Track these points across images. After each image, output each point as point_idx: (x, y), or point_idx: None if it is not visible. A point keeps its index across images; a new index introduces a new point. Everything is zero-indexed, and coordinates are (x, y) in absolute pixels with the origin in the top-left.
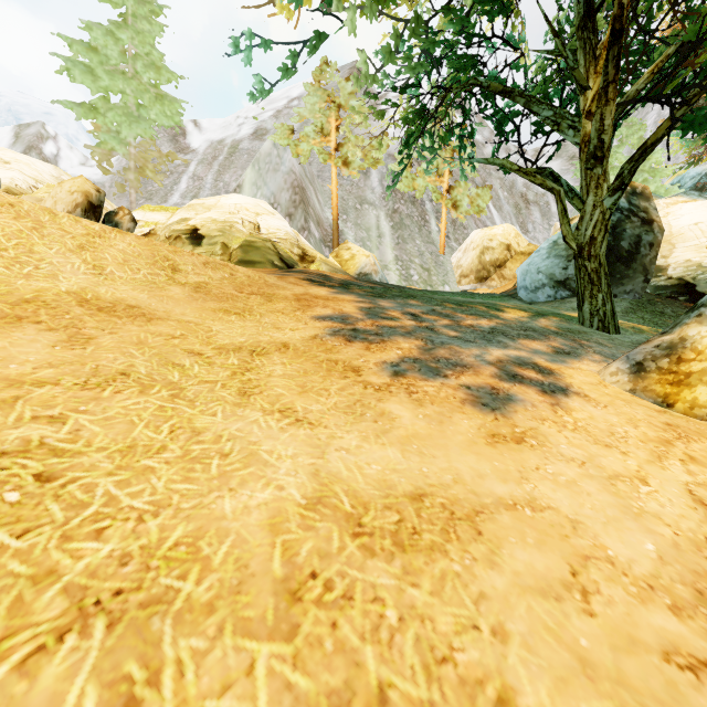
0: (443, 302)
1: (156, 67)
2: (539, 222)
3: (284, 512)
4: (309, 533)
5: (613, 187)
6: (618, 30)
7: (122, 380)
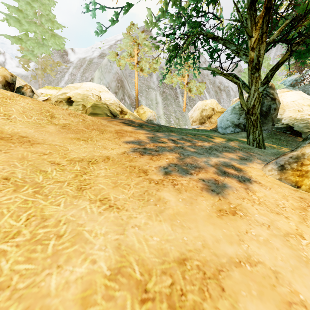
0: (186, 134)
1: (51, 21)
2: (225, 99)
3: (94, 284)
4: (110, 303)
5: (263, 82)
6: (269, 7)
7: (3, 183)
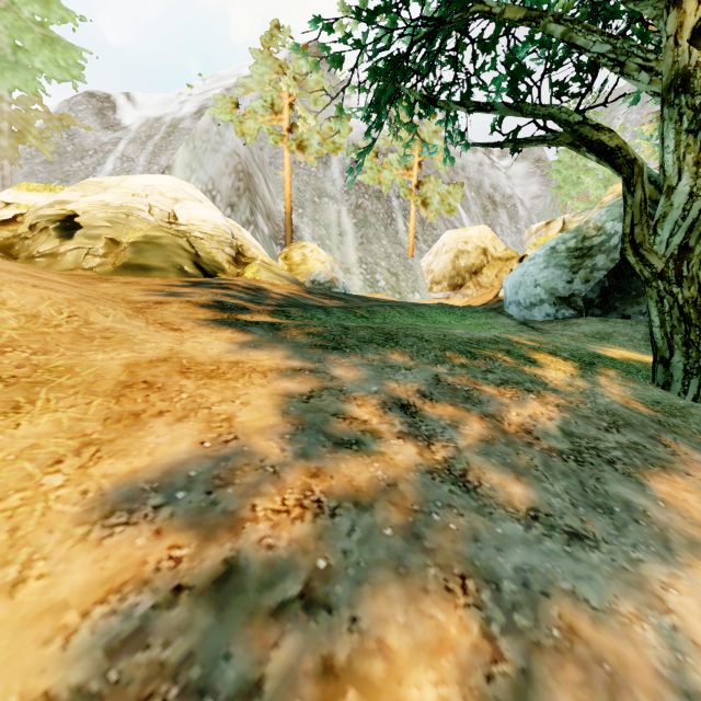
0: (444, 349)
1: None
2: (507, 225)
3: None
4: None
5: None
6: None
7: None
